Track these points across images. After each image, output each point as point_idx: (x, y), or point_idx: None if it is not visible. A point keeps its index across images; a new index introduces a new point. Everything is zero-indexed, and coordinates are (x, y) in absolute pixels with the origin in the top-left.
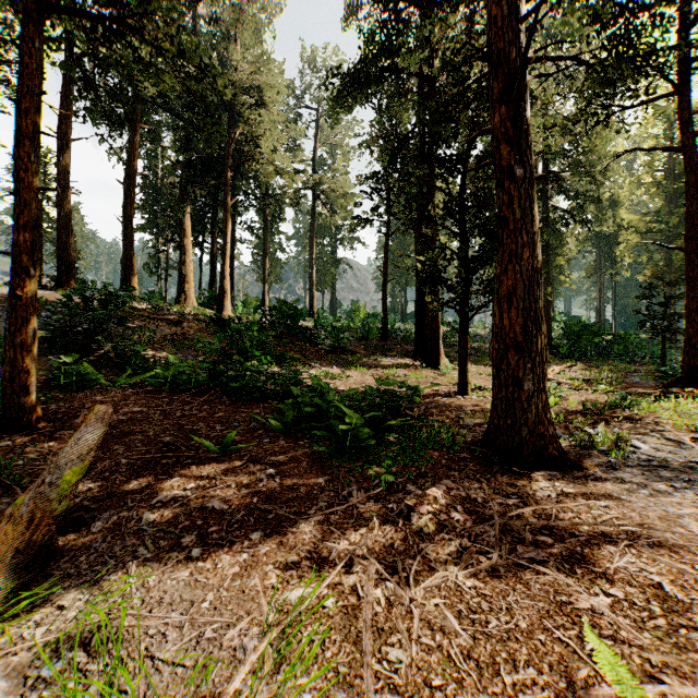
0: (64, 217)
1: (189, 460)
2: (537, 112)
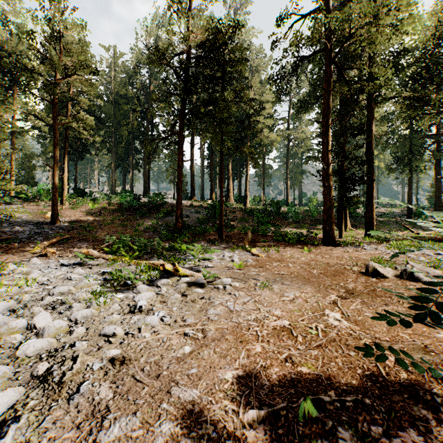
0: (192, 173)
1: (258, 242)
2: (400, 105)
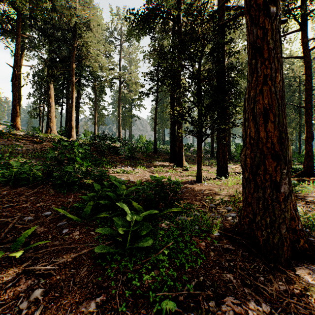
0: None
1: None
2: None
